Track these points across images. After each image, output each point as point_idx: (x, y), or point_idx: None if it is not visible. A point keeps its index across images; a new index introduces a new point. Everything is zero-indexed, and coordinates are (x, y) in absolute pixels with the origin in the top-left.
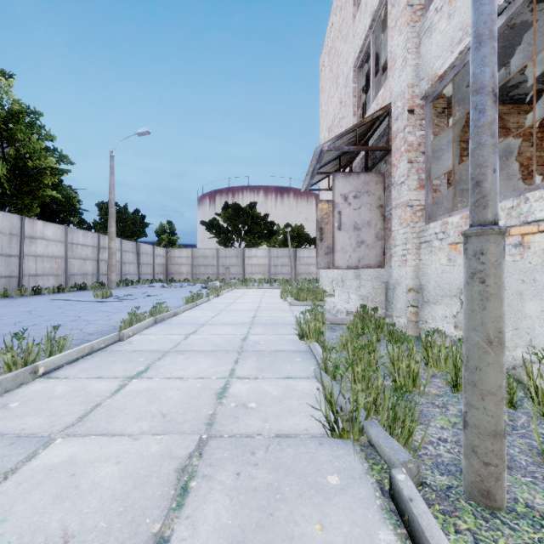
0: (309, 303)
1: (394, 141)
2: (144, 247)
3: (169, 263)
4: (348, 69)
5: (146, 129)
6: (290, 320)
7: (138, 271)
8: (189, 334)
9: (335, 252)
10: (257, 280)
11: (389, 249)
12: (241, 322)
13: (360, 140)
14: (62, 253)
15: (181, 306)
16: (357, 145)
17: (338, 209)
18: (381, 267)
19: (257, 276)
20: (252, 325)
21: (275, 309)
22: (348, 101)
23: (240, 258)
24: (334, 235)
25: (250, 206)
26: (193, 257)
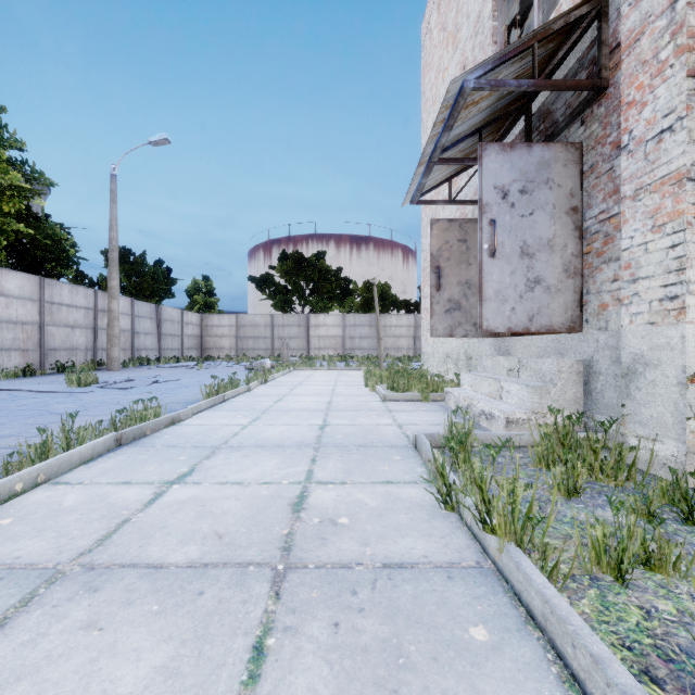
0: (417, 397)
1: (632, 50)
2: (168, 312)
3: (205, 335)
4: (482, 1)
5: (164, 136)
6: (393, 434)
7: (158, 345)
8: (171, 482)
9: (483, 301)
10: (326, 358)
11: (597, 293)
12: (297, 441)
13: (519, 99)
14: (34, 317)
15: (198, 401)
16: (535, 78)
17: (490, 215)
18: (574, 330)
19: (327, 352)
20: (319, 452)
21: (360, 408)
22: (480, 57)
23: (303, 328)
24: (481, 268)
25: (317, 256)
26: (238, 327)
